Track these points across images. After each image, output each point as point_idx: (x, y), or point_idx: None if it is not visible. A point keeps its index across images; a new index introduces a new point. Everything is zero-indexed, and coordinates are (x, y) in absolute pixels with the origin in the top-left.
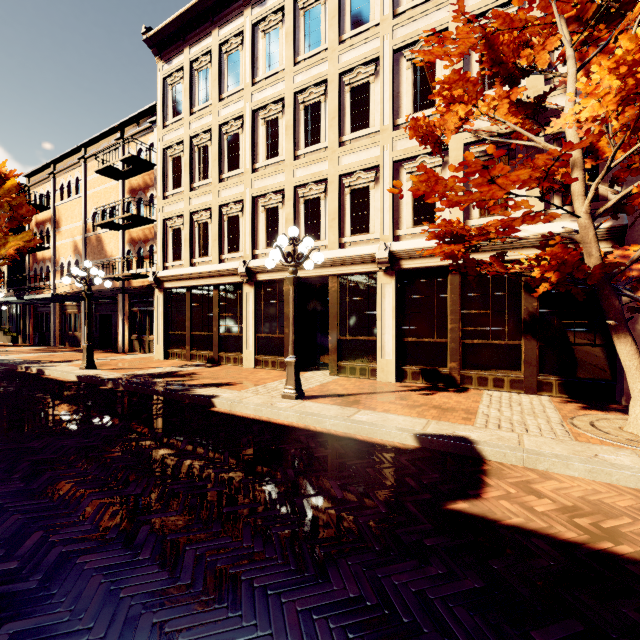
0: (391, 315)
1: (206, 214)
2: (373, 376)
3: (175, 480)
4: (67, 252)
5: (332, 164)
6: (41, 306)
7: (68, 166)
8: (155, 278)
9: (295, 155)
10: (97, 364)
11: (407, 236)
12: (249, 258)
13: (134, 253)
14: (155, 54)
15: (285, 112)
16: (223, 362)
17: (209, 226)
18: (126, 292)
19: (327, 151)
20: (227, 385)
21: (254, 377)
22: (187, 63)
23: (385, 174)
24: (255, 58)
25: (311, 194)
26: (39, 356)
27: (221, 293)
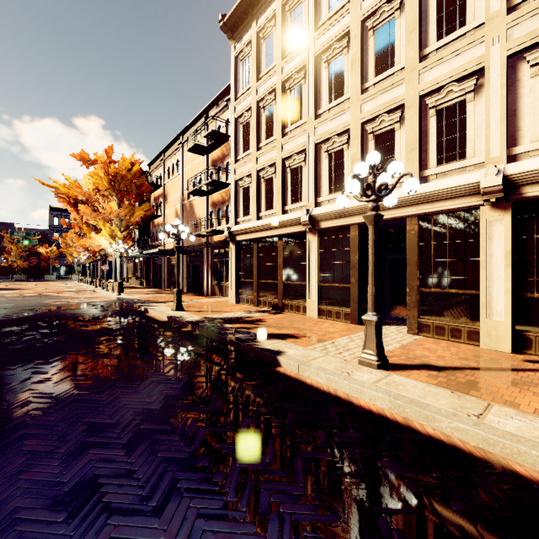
0: (503, 262)
1: (271, 170)
2: (472, 340)
3: (225, 517)
4: (171, 218)
5: (410, 85)
6: (157, 259)
7: (172, 152)
8: (229, 232)
9: (362, 89)
10: (185, 306)
11: (531, 153)
12: (312, 206)
13: (215, 214)
14: (229, 37)
15: (351, 45)
16: (286, 309)
17: (273, 181)
18: (209, 246)
19: (404, 72)
20: (292, 337)
21: (319, 329)
22: (254, 35)
23: (493, 76)
24: (318, 3)
25: (382, 127)
26: (151, 297)
27: (284, 243)
